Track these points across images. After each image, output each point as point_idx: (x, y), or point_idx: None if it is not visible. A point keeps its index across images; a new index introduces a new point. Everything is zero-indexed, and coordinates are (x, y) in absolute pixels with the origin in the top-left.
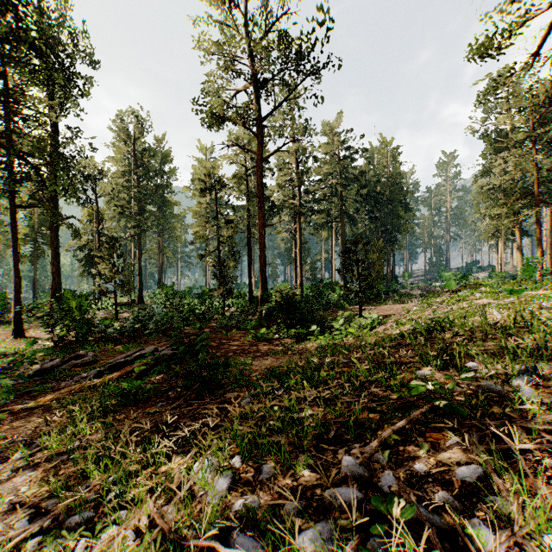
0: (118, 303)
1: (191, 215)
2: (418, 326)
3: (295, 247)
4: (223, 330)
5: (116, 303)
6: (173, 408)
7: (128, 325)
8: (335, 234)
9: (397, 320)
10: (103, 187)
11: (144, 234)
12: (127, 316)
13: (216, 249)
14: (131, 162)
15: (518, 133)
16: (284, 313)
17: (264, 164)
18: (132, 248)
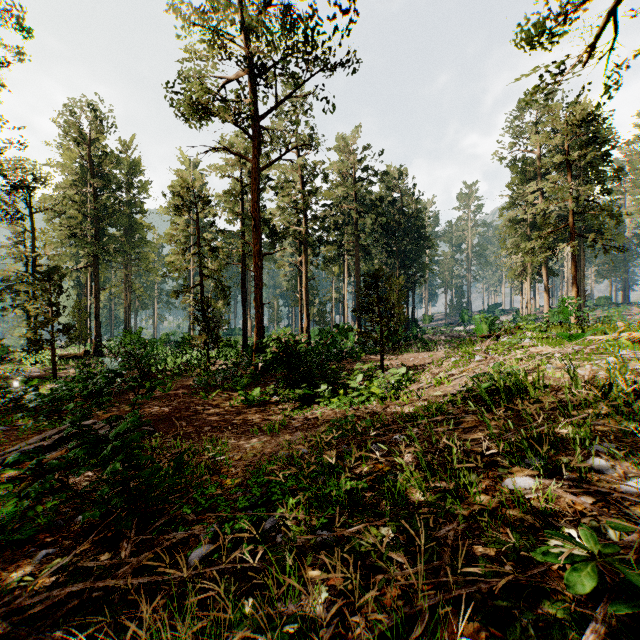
0: (65, 355)
1: (165, 239)
2: (480, 389)
3: (300, 285)
4: (203, 392)
5: (53, 356)
6: (52, 575)
7: (59, 389)
8: (348, 270)
9: (435, 376)
10: (42, 199)
11: (104, 265)
12: (72, 374)
13: (199, 284)
14: (86, 171)
15: (552, 157)
16: (285, 367)
17: (261, 179)
18: (88, 283)
